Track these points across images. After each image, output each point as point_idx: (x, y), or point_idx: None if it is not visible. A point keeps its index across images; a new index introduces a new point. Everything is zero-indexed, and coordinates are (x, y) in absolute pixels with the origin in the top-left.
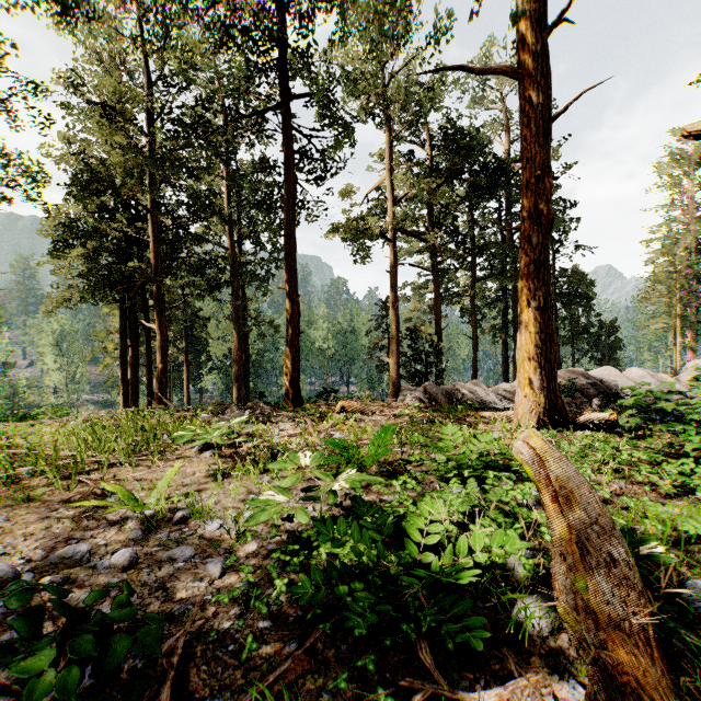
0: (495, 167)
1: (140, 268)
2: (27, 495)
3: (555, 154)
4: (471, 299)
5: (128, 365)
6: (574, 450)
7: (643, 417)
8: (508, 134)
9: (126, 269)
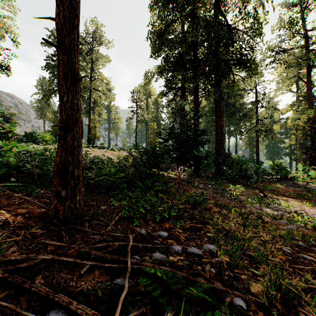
0: None
1: None
2: None
3: None
4: None
5: None
6: None
7: None
8: None
9: None
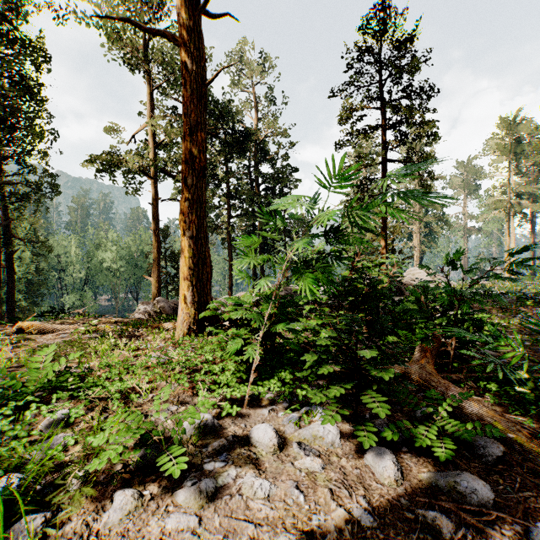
0: (242, 133)
1: None
2: None
3: (285, 133)
4: (228, 231)
5: None
6: (141, 361)
7: (217, 326)
8: (256, 112)
9: None
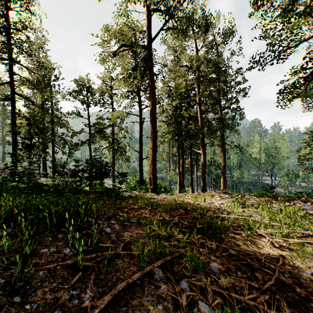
0: None
1: (201, 128)
2: (306, 251)
3: None
4: None
5: (180, 166)
6: None
7: None
8: None
9: (186, 129)
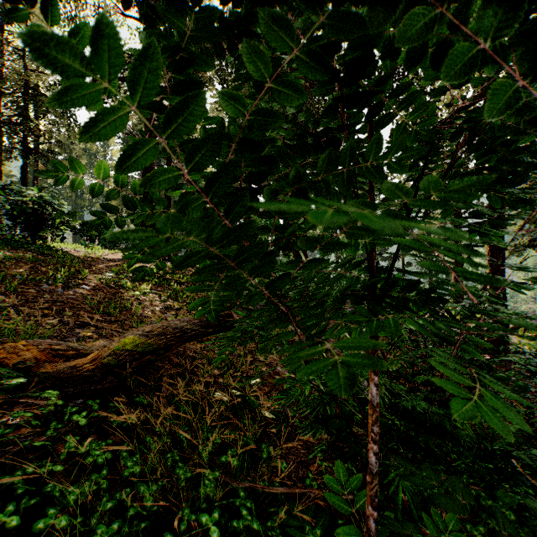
0: None
1: None
2: None
3: None
4: None
5: None
6: None
7: None
8: None
9: None
